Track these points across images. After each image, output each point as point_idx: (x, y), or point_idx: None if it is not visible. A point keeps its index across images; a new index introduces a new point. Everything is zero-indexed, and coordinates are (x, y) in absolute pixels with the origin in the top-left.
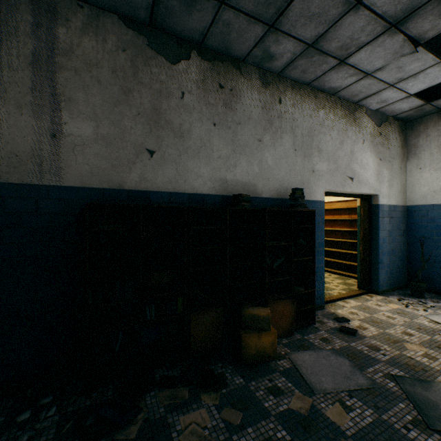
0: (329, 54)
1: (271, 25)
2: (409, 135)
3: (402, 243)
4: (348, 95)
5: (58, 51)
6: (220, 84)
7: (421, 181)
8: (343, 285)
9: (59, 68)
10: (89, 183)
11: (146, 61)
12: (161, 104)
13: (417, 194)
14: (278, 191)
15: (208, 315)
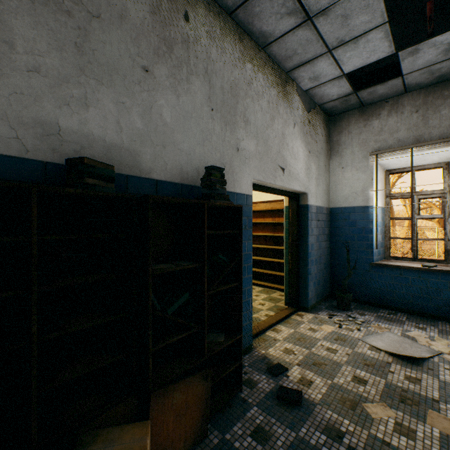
0: None
1: None
2: (332, 131)
3: (327, 249)
4: (280, 55)
5: None
6: None
7: (343, 181)
8: (269, 302)
9: None
10: None
11: None
12: None
13: (340, 195)
14: (182, 171)
15: None
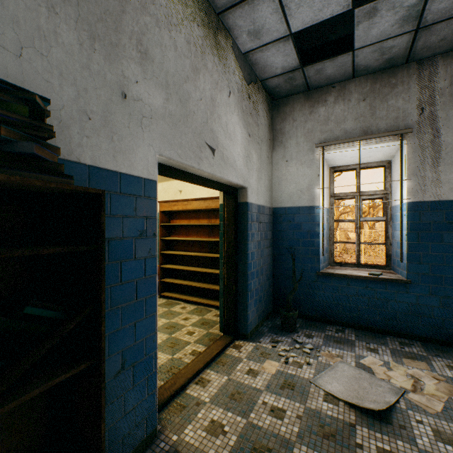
0: None
1: None
2: (276, 117)
3: (270, 256)
4: None
5: None
6: None
7: (288, 177)
8: (201, 328)
9: None
10: None
11: None
12: None
13: (284, 193)
14: None
15: None
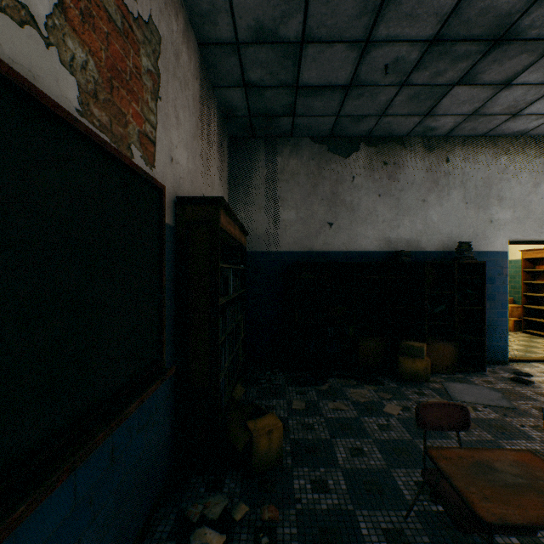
0: (496, 114)
1: (426, 114)
2: None
3: None
4: (543, 132)
5: (277, 172)
6: (384, 162)
7: None
8: None
9: (278, 182)
10: (293, 249)
11: (327, 162)
12: (337, 189)
13: None
14: (444, 244)
15: (372, 342)
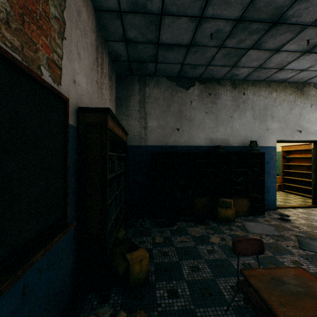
0: (271, 68)
1: (233, 66)
2: None
3: None
4: (294, 80)
5: (146, 97)
6: (209, 93)
7: None
8: (301, 202)
9: (146, 103)
10: (156, 144)
11: (176, 92)
12: (182, 108)
13: None
14: (242, 142)
15: (202, 199)
